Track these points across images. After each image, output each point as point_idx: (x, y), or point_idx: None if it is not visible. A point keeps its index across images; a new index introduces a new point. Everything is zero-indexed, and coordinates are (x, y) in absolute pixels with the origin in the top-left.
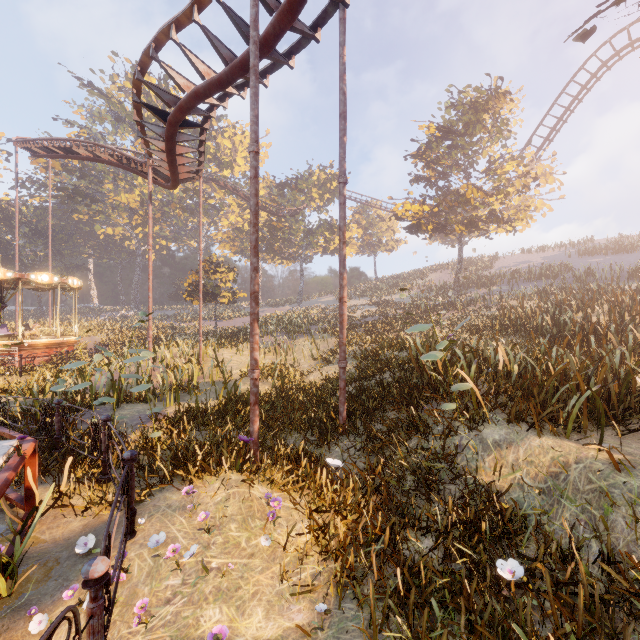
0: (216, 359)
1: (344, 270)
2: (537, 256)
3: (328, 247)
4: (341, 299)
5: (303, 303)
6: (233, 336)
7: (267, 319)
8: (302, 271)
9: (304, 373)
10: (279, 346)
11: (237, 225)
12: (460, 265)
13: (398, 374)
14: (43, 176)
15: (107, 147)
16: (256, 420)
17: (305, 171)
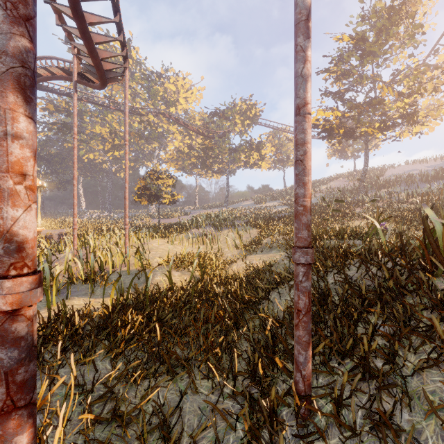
0: (141, 247)
1: (307, 41)
2: (421, 166)
3: (248, 161)
4: (300, 107)
5: (229, 206)
6: (168, 228)
7: (199, 216)
8: (228, 181)
9: (227, 262)
10: (206, 236)
11: (180, 149)
12: (366, 167)
13: (374, 271)
14: (41, 114)
15: (52, 57)
16: None
17: (230, 102)
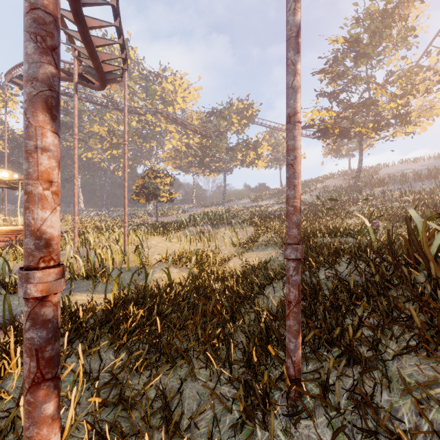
0: (140, 244)
1: (297, 55)
2: (415, 165)
3: (245, 160)
4: (291, 116)
5: (226, 204)
6: (166, 226)
7: (197, 214)
8: (225, 180)
9: (224, 259)
10: (203, 234)
11: (177, 147)
12: (360, 166)
13: (362, 267)
14: None
15: None
16: (40, 437)
17: (227, 102)
